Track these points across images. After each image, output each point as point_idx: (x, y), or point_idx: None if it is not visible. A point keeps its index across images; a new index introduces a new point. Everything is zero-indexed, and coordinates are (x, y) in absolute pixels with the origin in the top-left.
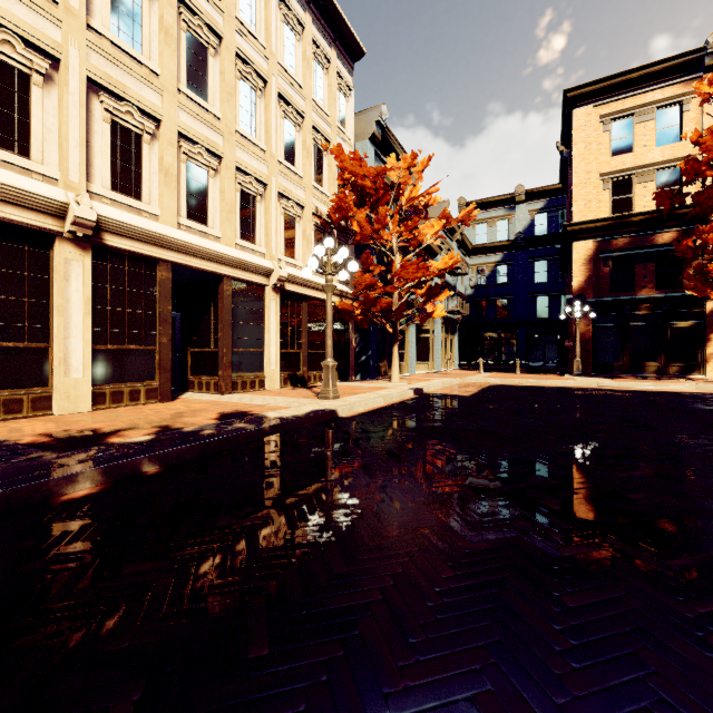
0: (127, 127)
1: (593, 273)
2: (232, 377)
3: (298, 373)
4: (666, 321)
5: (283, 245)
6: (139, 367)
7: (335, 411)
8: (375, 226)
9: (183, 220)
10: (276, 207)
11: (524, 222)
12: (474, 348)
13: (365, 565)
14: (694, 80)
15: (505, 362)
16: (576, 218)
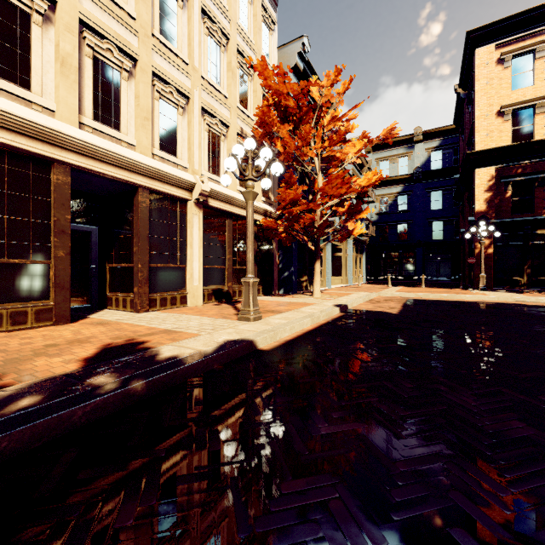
0: (9, 0)
1: (494, 197)
2: (149, 293)
3: (222, 289)
4: None
5: (207, 162)
6: (26, 284)
7: (254, 342)
8: (299, 144)
9: (87, 120)
10: (199, 122)
11: (421, 158)
12: (378, 265)
13: None
14: None
15: (411, 277)
16: (478, 147)
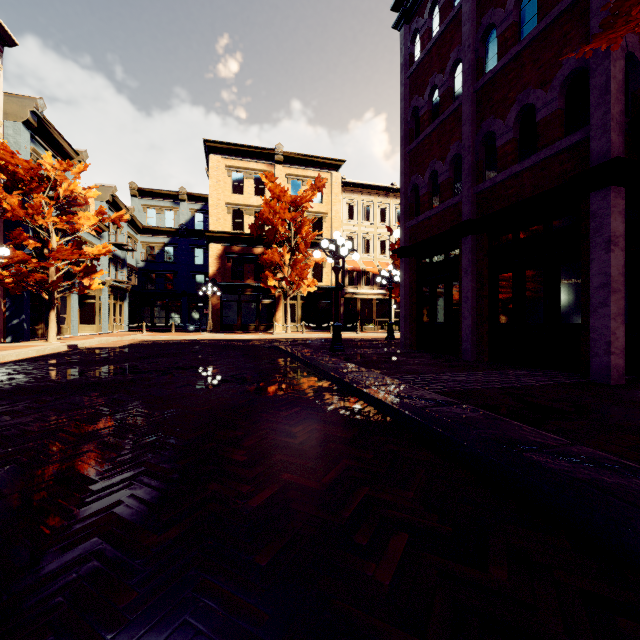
0: None
1: (222, 266)
2: None
3: None
4: (259, 299)
5: None
6: None
7: None
8: (30, 211)
9: None
10: None
11: (186, 216)
12: (145, 312)
13: (16, 389)
14: (272, 165)
15: (164, 324)
16: (212, 228)
